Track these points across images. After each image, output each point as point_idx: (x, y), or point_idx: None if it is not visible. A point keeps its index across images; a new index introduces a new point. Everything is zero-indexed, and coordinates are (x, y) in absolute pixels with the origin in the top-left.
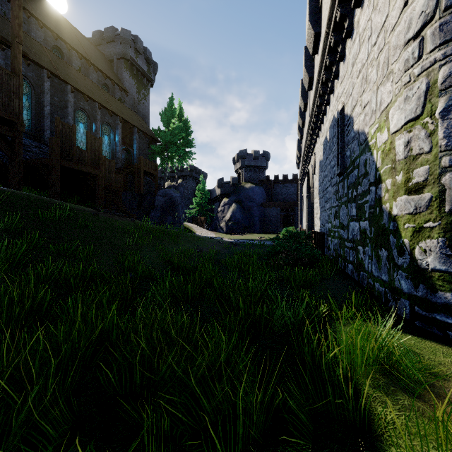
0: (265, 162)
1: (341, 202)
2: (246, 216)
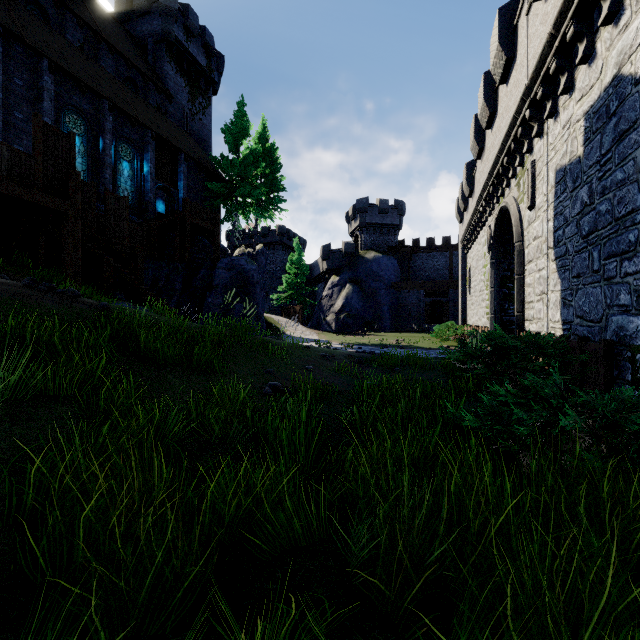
0: (399, 217)
1: None
2: (369, 304)
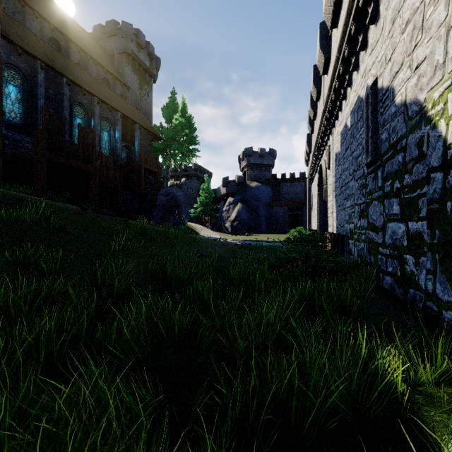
0: (272, 160)
1: (371, 198)
2: (252, 216)
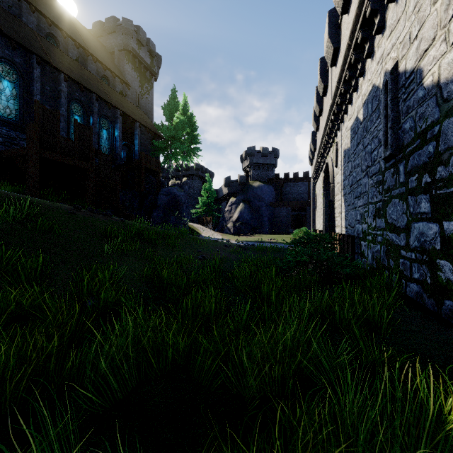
0: (275, 159)
1: (390, 195)
2: (255, 216)
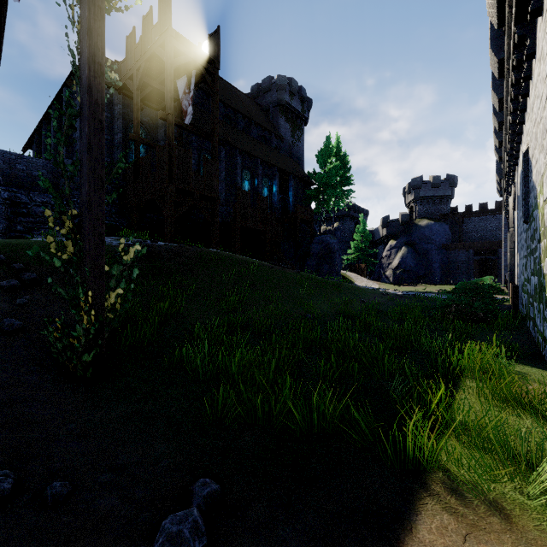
0: (450, 189)
1: (527, 252)
2: (421, 262)
